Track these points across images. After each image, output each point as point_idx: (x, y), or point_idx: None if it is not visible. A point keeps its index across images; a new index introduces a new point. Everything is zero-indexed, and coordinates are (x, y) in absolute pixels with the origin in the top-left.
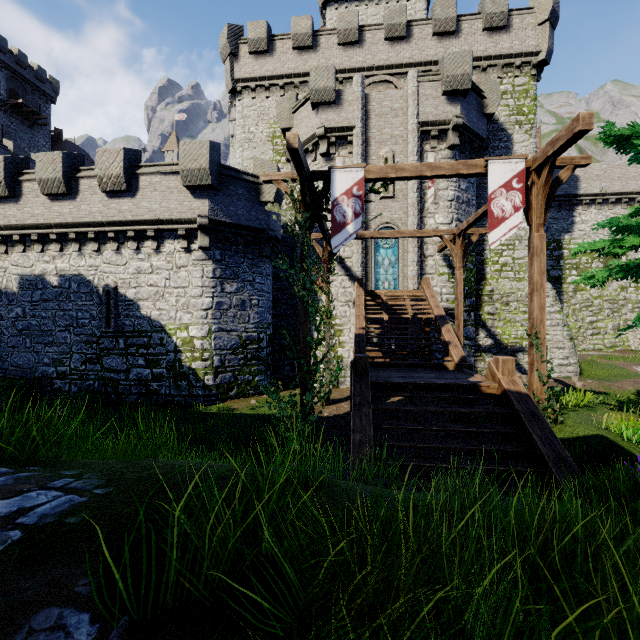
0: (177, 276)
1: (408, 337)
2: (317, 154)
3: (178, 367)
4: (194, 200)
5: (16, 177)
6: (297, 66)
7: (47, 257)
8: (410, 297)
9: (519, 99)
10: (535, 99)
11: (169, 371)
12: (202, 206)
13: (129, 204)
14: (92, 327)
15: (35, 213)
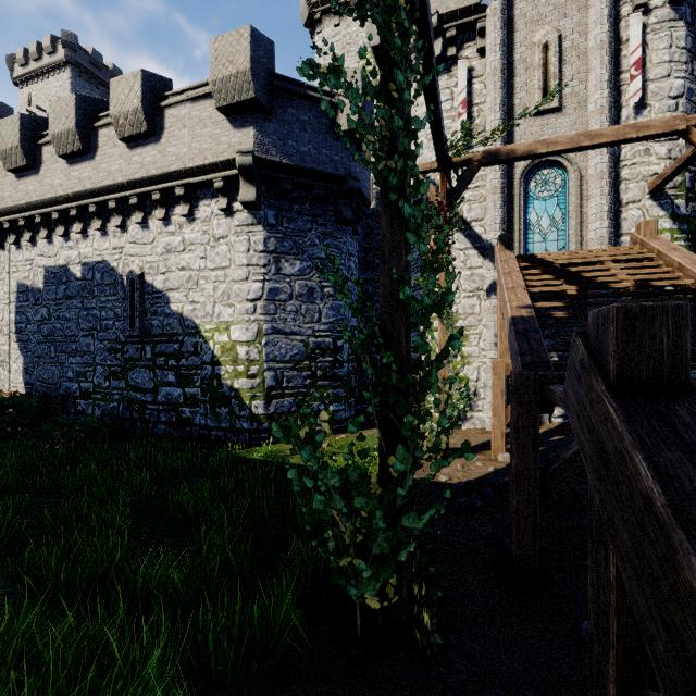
0: (215, 252)
1: None
2: None
3: (216, 386)
4: (234, 132)
5: (36, 141)
6: None
7: (71, 241)
8: (616, 257)
9: None
10: None
11: (205, 392)
12: (245, 139)
13: (153, 153)
14: (116, 330)
15: (54, 184)
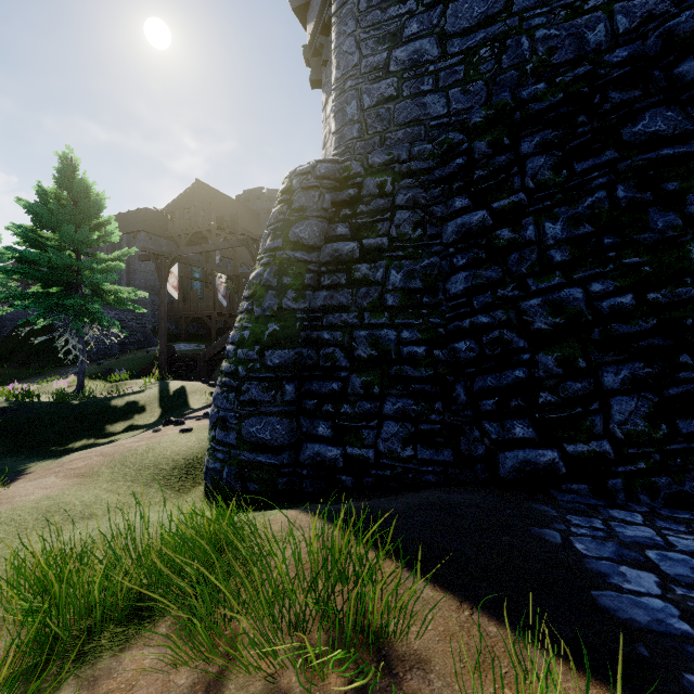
0: None
1: None
2: None
3: None
4: None
5: None
6: None
7: None
8: None
9: None
10: None
11: None
12: None
13: None
14: None
15: None
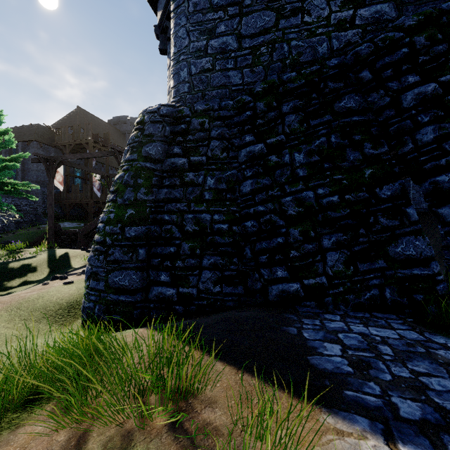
0: None
1: None
2: None
3: None
4: None
5: None
6: None
7: None
8: None
9: None
10: None
11: None
12: None
13: None
14: None
15: None
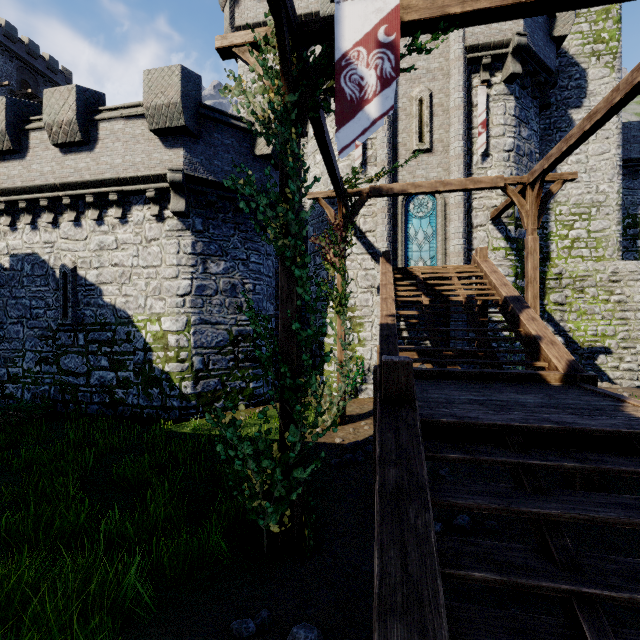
0: (147, 252)
1: (465, 329)
2: (331, 102)
3: (148, 370)
4: (165, 150)
5: None
6: (308, 5)
7: None
8: (459, 274)
9: (596, 22)
10: (619, 21)
11: (137, 375)
12: (175, 158)
13: (86, 160)
14: (47, 319)
15: None
